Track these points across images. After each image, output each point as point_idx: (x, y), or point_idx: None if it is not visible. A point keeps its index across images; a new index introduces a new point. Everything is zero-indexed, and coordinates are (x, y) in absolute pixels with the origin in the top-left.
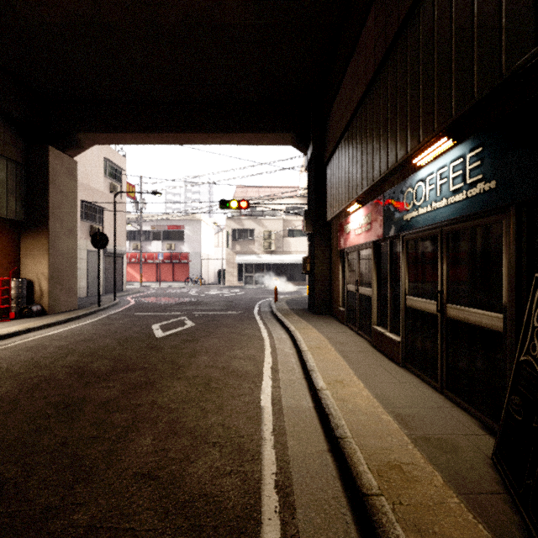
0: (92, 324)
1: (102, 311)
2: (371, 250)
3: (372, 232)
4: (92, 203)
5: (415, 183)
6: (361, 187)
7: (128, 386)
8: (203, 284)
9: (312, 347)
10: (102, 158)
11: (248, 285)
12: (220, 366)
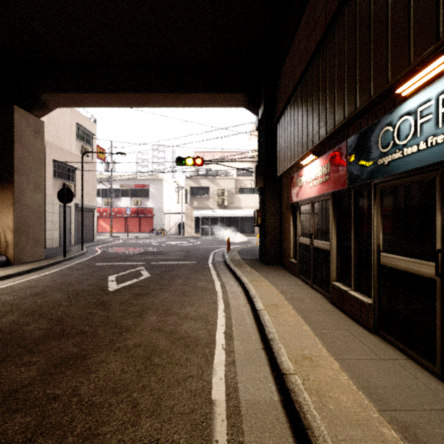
0: (51, 275)
1: (67, 261)
2: (330, 201)
3: (332, 182)
4: (64, 163)
5: (397, 119)
6: (319, 136)
7: (53, 361)
8: (165, 235)
9: (268, 304)
10: (74, 123)
11: (204, 236)
12: (168, 330)
